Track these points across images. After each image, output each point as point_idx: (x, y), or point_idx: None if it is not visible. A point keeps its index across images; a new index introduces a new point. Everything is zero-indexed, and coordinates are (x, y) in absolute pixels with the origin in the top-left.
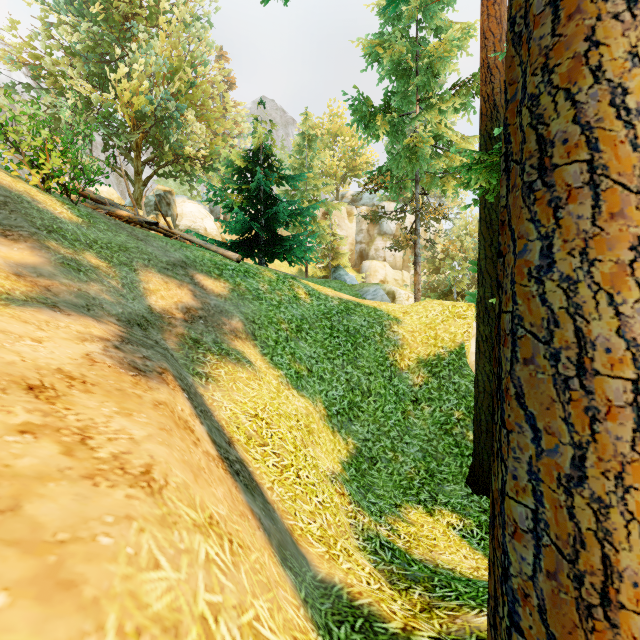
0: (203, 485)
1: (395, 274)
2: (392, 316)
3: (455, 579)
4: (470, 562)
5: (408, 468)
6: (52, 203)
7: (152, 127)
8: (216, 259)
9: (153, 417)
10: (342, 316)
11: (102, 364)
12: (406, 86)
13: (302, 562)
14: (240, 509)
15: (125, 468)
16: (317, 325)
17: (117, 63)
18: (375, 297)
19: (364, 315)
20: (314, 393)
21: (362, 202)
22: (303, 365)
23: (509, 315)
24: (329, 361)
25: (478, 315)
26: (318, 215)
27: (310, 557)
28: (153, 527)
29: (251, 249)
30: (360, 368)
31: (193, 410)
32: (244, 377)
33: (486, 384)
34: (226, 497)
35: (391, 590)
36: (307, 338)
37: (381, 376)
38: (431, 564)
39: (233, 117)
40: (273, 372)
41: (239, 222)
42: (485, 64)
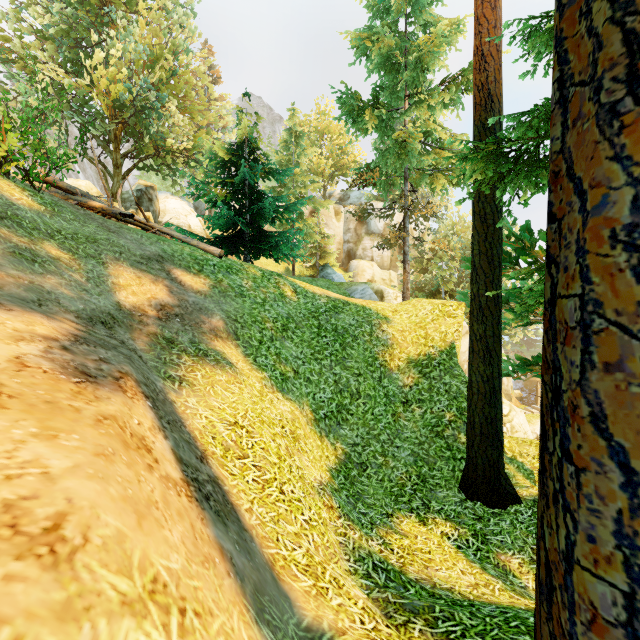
0: (150, 529)
1: (383, 274)
2: (381, 315)
3: (456, 604)
4: (468, 578)
5: (399, 473)
6: (9, 188)
7: (131, 118)
8: (196, 254)
9: (90, 438)
10: (330, 315)
11: (35, 369)
12: (395, 82)
13: (284, 606)
14: (204, 552)
15: (18, 525)
16: (304, 324)
17: (94, 49)
18: (363, 296)
19: (353, 314)
20: (301, 396)
21: (350, 201)
22: (289, 366)
23: (575, 300)
24: (316, 362)
25: (472, 313)
26: (305, 214)
27: (294, 595)
28: (43, 628)
29: (235, 245)
30: (349, 369)
31: (156, 422)
32: (223, 380)
33: (480, 385)
34: (185, 539)
35: (388, 628)
36: (293, 338)
37: (370, 377)
38: (428, 584)
39: (217, 109)
40: (256, 374)
41: (223, 217)
42: (479, 51)
